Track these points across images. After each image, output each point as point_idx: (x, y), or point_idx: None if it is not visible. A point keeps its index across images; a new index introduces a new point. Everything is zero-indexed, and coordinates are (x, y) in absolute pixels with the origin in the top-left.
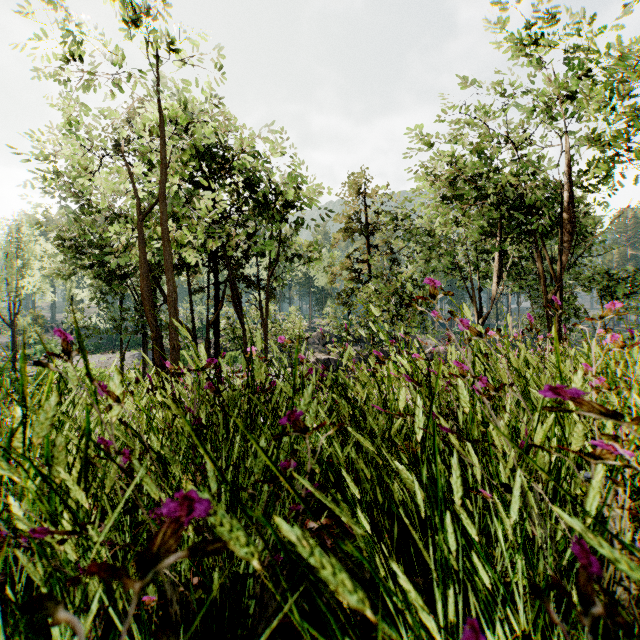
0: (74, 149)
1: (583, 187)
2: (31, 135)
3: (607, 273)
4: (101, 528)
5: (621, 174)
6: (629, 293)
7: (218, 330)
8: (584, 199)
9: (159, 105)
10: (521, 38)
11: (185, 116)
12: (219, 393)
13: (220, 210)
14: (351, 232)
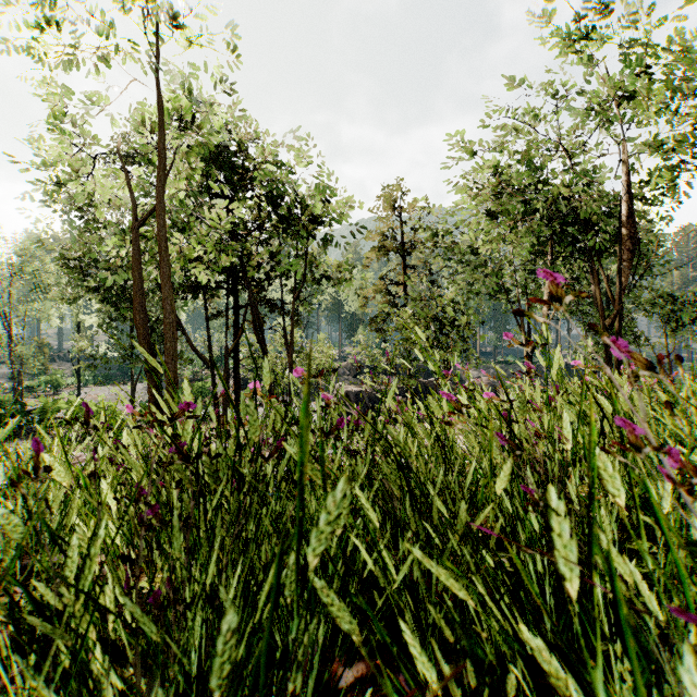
0: (63, 146)
1: (645, 199)
2: (29, 142)
3: (671, 296)
4: (1, 680)
5: (689, 184)
6: (696, 318)
7: (238, 359)
8: (645, 213)
9: (158, 88)
10: (577, 30)
11: (191, 104)
12: (190, 462)
13: (234, 218)
14: (385, 251)
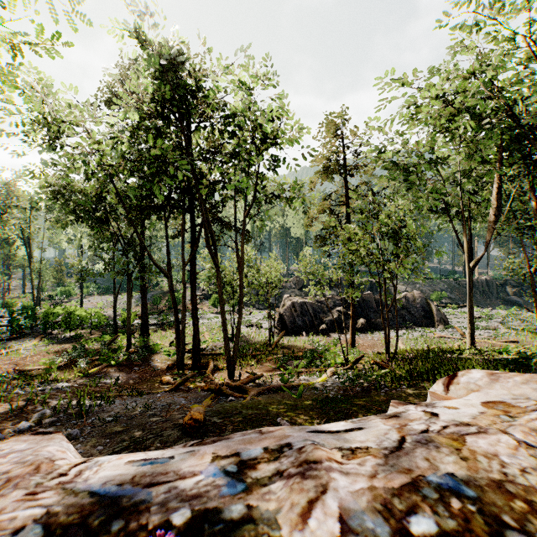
0: None
1: None
2: None
3: None
4: None
5: None
6: None
7: (194, 272)
8: None
9: None
10: None
11: None
12: None
13: None
14: (329, 172)
